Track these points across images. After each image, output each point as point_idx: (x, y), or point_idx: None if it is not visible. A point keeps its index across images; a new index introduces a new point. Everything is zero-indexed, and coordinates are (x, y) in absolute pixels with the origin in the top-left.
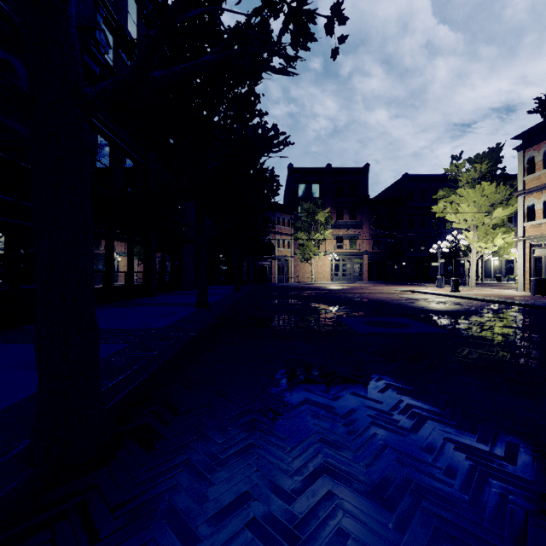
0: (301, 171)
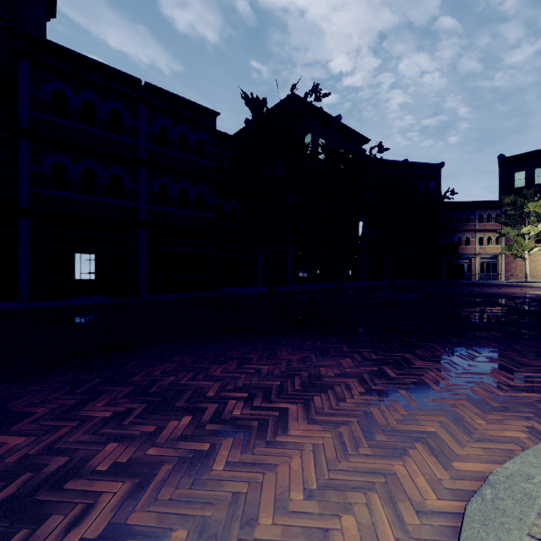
0: (517, 158)
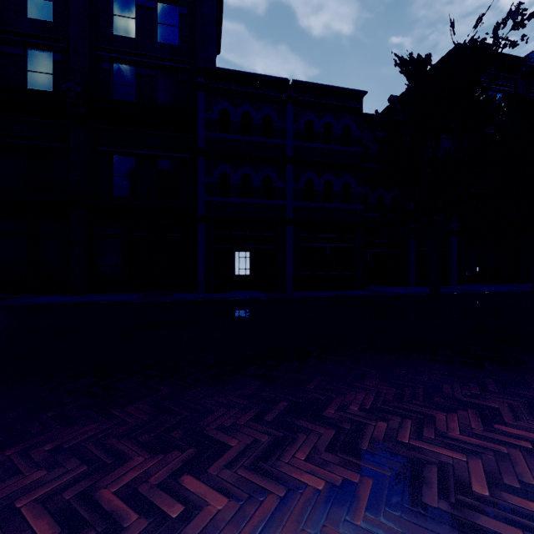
0: None
